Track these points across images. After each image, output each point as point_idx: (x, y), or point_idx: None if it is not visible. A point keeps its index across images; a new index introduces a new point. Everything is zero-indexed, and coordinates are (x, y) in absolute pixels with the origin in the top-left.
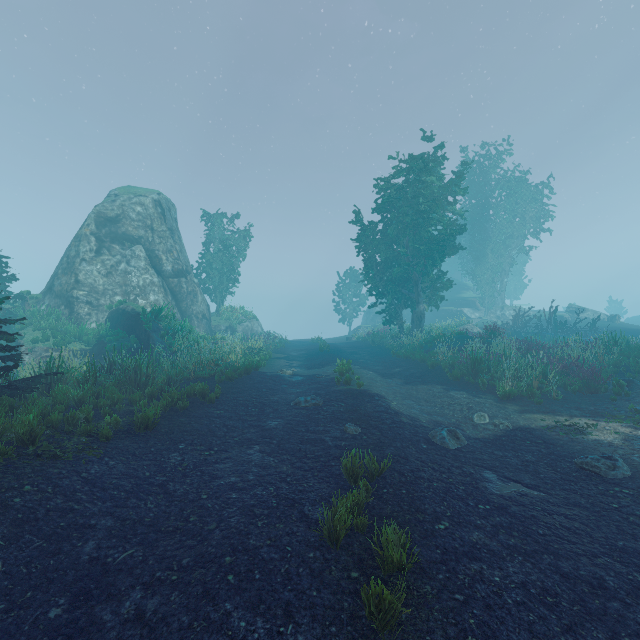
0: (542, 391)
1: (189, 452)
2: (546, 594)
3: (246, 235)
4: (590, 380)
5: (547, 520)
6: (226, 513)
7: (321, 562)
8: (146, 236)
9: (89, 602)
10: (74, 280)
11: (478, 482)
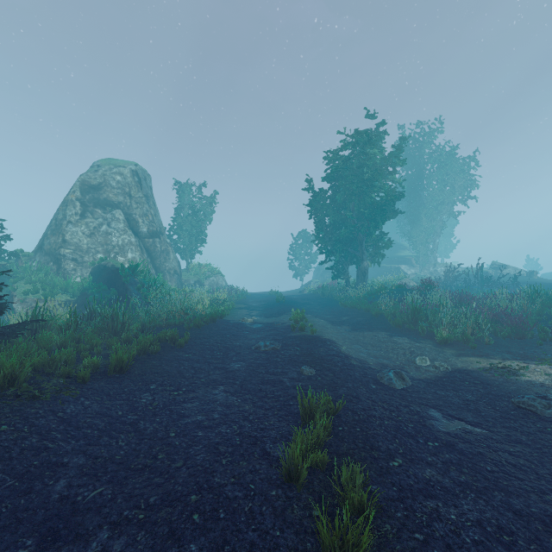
0: (475, 337)
1: (159, 392)
2: (502, 532)
3: (212, 201)
4: (518, 327)
5: (493, 457)
6: (192, 451)
7: (283, 500)
8: (125, 202)
9: (56, 543)
10: (61, 240)
11: (425, 420)
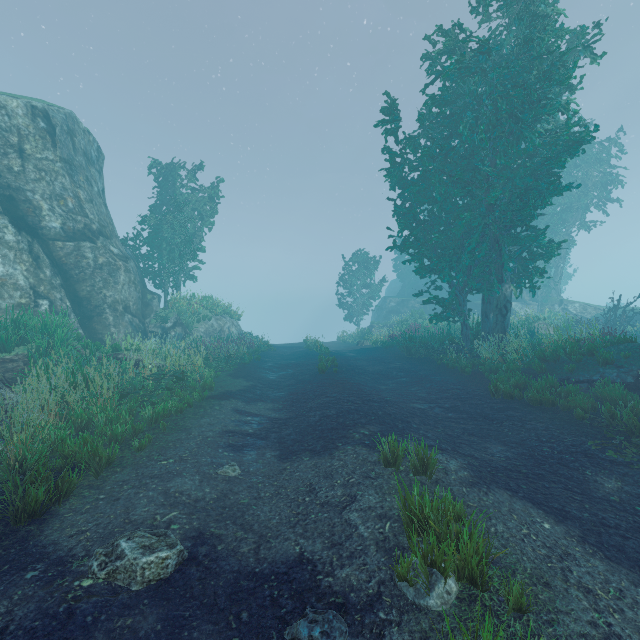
0: None
1: None
2: None
3: (213, 194)
4: None
5: None
6: None
7: None
8: (4, 161)
9: None
10: None
11: None
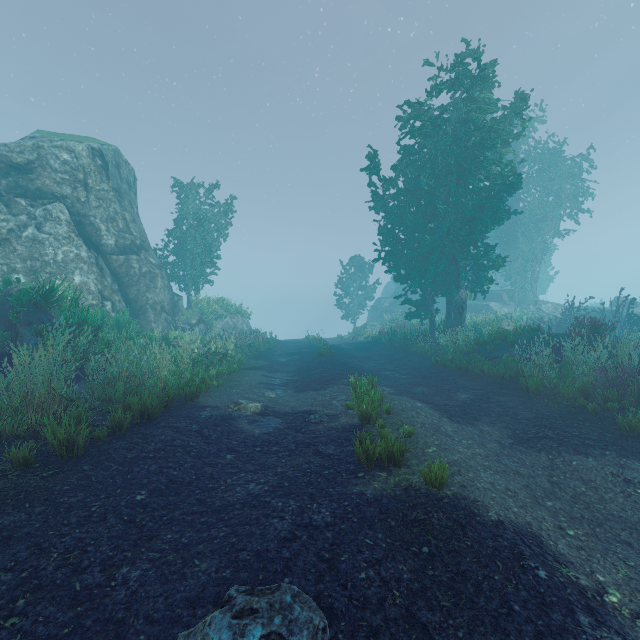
0: None
1: None
2: None
3: (227, 210)
4: None
5: None
6: None
7: None
8: (75, 194)
9: None
10: None
11: None
